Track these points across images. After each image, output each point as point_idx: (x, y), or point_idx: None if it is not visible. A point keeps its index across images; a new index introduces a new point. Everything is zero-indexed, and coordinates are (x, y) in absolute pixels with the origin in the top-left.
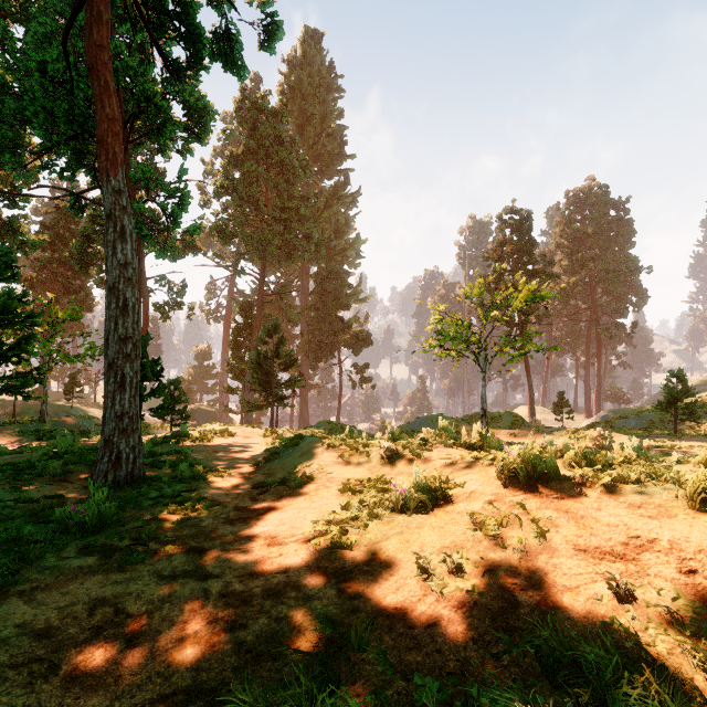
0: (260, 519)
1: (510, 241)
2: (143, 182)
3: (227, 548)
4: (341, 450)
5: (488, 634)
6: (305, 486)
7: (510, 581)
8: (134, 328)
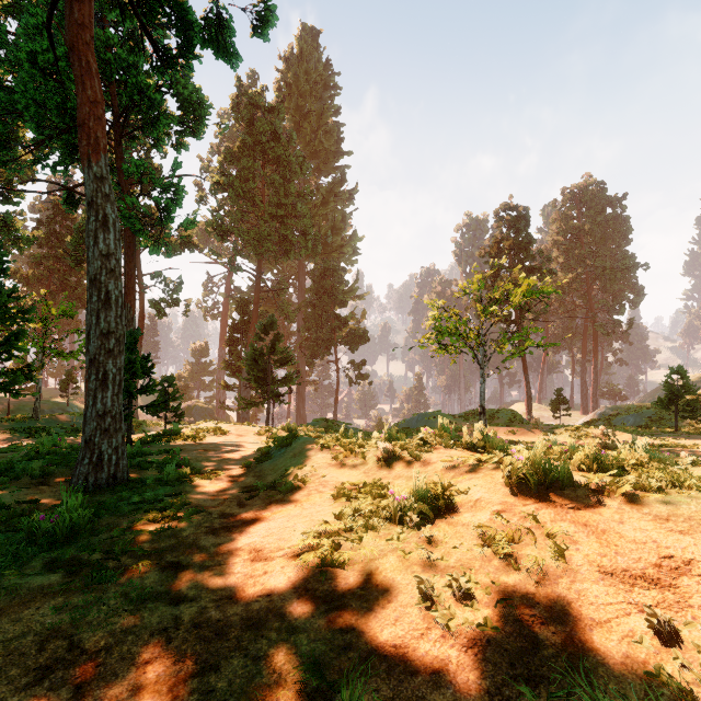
0: (245, 529)
1: (507, 237)
2: (136, 176)
3: (206, 564)
4: (336, 450)
5: (507, 686)
6: (296, 491)
7: (528, 612)
8: (117, 322)
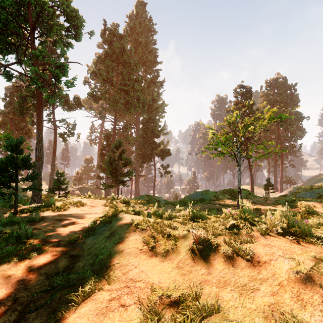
0: None
1: (241, 102)
2: (40, 57)
3: None
4: (148, 232)
5: None
6: (95, 297)
7: None
8: None
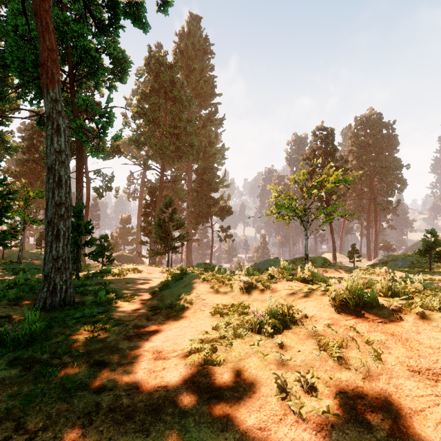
0: (151, 336)
1: (320, 148)
2: (83, 107)
3: (122, 362)
4: (212, 282)
5: None
6: (186, 309)
7: (360, 402)
8: (66, 197)
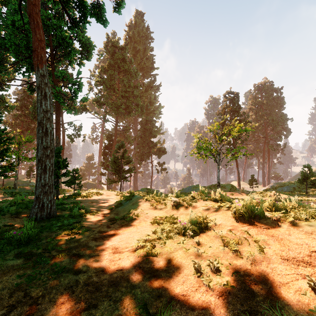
0: (110, 238)
1: (229, 106)
2: (60, 78)
3: (91, 254)
4: (152, 202)
5: (240, 315)
6: (134, 220)
7: (248, 278)
8: (51, 142)
